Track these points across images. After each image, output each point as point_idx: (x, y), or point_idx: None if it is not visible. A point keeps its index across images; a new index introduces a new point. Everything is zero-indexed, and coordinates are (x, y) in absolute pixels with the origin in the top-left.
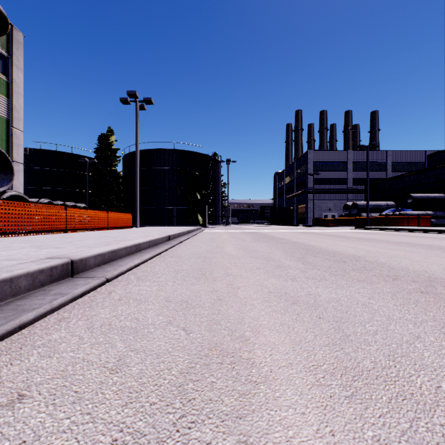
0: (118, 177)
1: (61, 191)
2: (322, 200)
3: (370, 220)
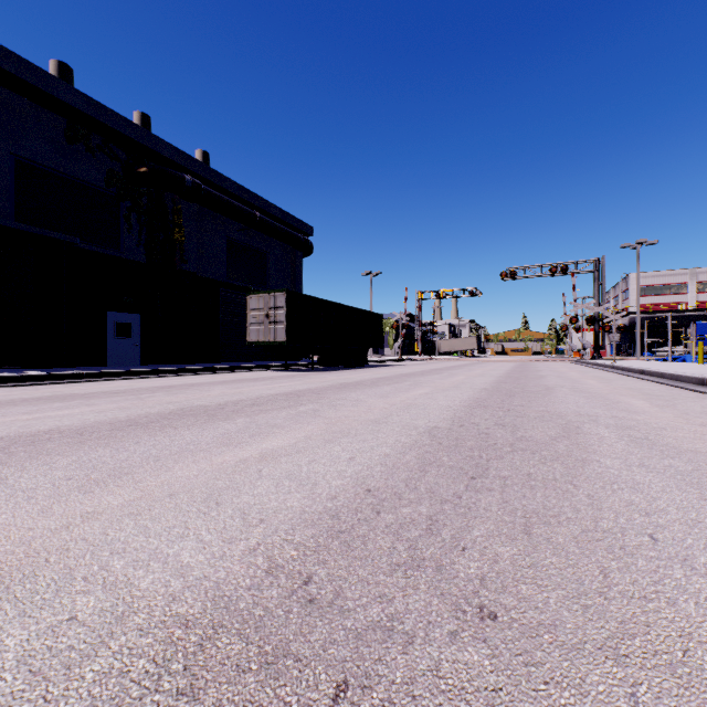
0: None
1: None
2: None
3: None
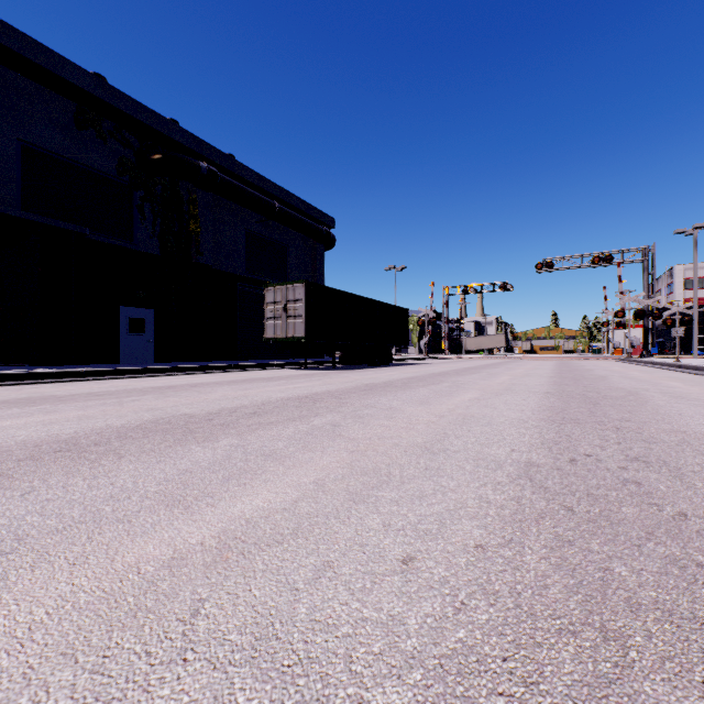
0: None
1: None
2: None
3: None
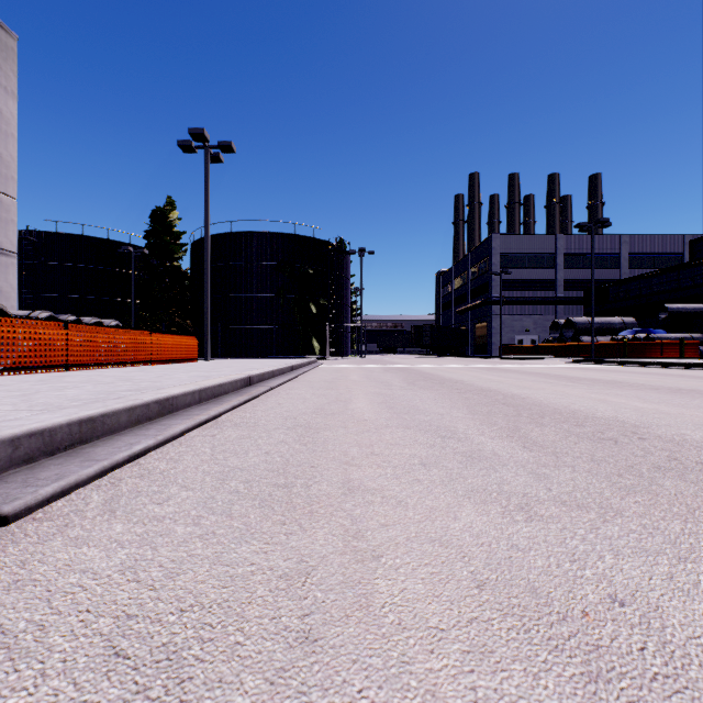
0: (183, 278)
1: (91, 301)
2: (515, 315)
3: (597, 348)
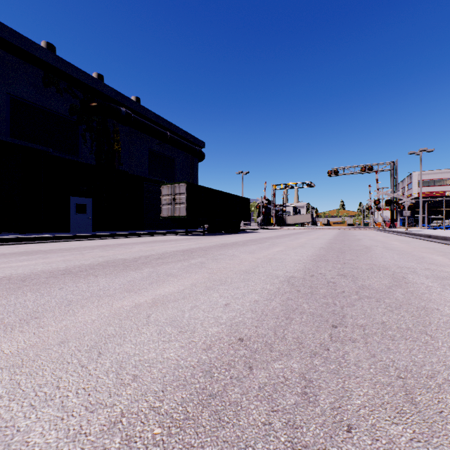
0: None
1: None
2: None
3: None
